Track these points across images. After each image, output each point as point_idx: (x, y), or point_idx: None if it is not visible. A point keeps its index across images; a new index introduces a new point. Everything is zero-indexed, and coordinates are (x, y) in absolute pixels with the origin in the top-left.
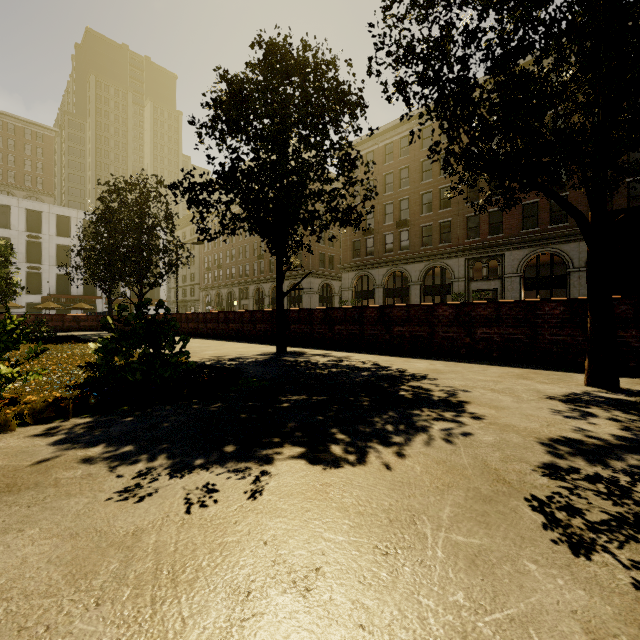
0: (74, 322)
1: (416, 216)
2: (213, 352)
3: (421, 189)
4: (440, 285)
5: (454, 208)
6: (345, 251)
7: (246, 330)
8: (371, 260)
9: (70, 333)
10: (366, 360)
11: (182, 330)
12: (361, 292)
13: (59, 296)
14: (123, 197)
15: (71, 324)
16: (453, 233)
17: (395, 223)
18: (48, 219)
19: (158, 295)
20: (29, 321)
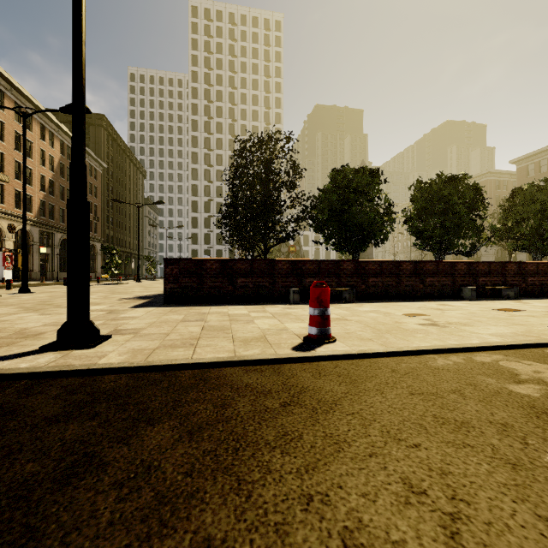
0: None
1: None
2: None
3: None
4: None
5: None
6: None
7: None
8: None
9: None
10: None
11: None
12: None
13: None
14: None
15: None
16: None
17: None
18: None
19: None
20: None
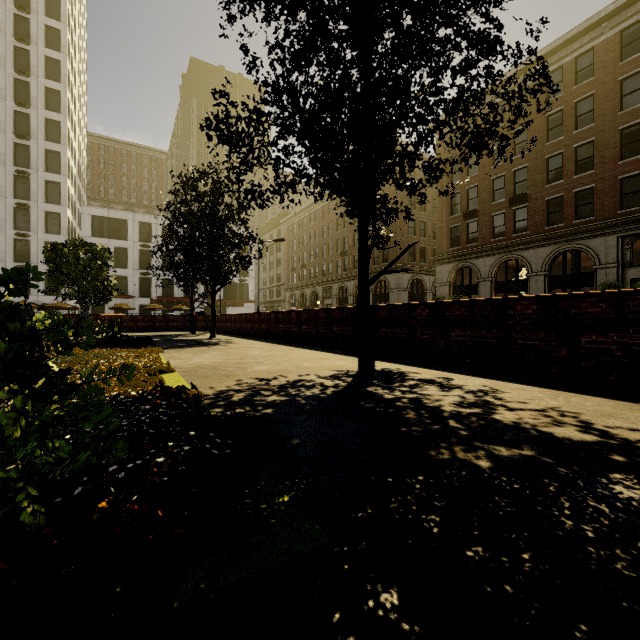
0: (164, 322)
1: (538, 188)
2: (266, 368)
3: (546, 152)
4: (575, 274)
5: (599, 170)
6: (440, 240)
7: (321, 333)
8: (474, 248)
9: (157, 333)
10: (546, 407)
11: (255, 332)
12: (461, 287)
13: (164, 298)
14: (194, 187)
15: (161, 324)
16: (597, 203)
17: (507, 200)
18: (156, 229)
19: (247, 296)
20: (126, 321)
